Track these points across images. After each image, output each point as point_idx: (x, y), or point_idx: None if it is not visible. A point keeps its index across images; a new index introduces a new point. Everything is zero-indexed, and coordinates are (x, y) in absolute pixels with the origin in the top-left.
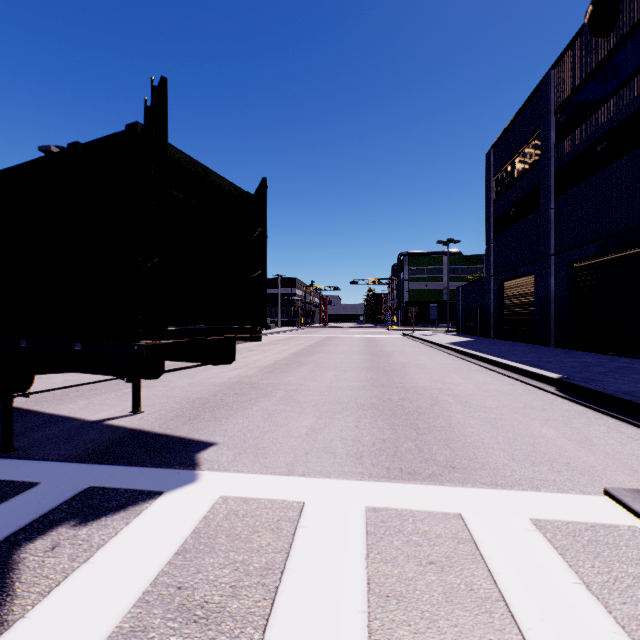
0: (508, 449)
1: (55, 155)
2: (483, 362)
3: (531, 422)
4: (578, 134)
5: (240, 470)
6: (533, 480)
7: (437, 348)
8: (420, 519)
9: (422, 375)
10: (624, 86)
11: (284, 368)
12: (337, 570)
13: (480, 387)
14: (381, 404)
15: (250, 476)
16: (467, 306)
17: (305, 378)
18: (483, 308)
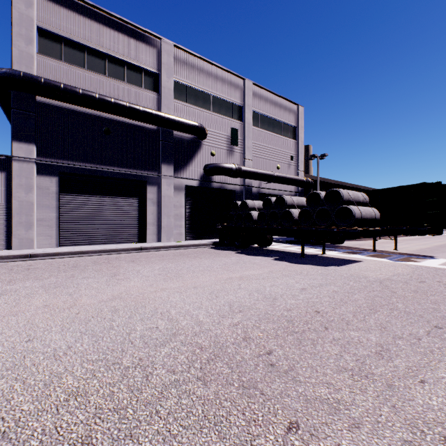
0: None
1: (394, 187)
2: None
3: None
4: None
5: None
6: None
7: None
8: None
9: None
10: None
11: None
12: None
13: None
14: None
15: None
16: None
17: None
18: None
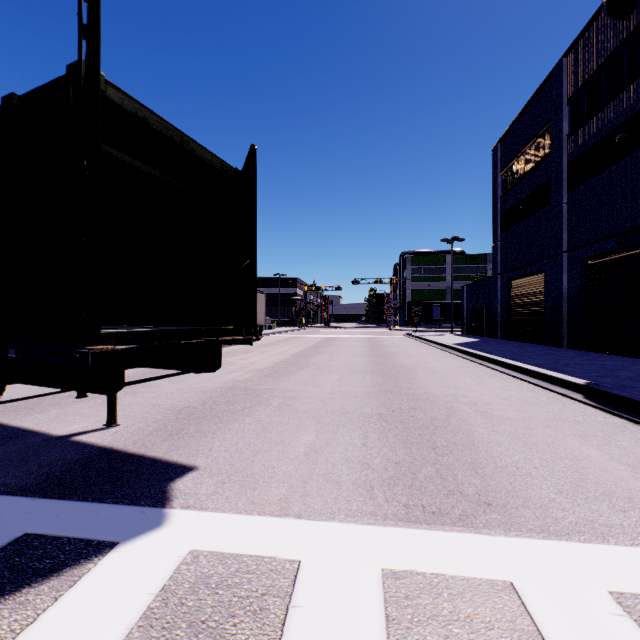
0: (550, 477)
1: None
2: (495, 365)
3: (567, 439)
4: (594, 124)
5: (221, 508)
6: (594, 525)
7: (443, 349)
8: (458, 593)
9: (432, 379)
10: None
11: (283, 371)
12: None
13: (498, 394)
14: (390, 415)
15: (232, 517)
16: (472, 306)
17: (305, 383)
18: (489, 308)
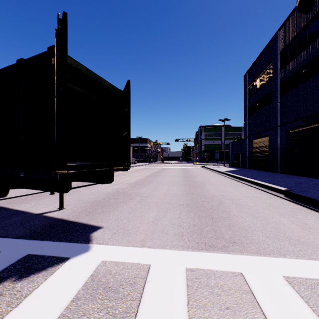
0: (264, 231)
1: (10, 66)
2: (244, 181)
3: (274, 214)
4: (292, 64)
5: (114, 244)
6: (281, 250)
7: (219, 174)
8: (218, 276)
9: (213, 188)
10: (317, 38)
11: (141, 184)
12: (170, 313)
13: (244, 194)
14: (192, 204)
15: (120, 247)
16: (234, 152)
17: (152, 189)
18: (242, 153)
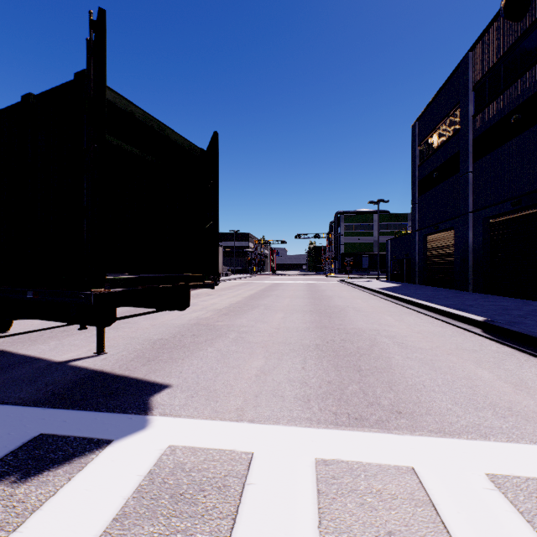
0: (449, 392)
1: (11, 108)
2: (412, 305)
3: (465, 363)
4: (494, 106)
5: (191, 415)
6: (480, 427)
7: (370, 293)
8: (372, 474)
9: (360, 317)
10: (536, 63)
11: (237, 311)
12: None
13: (413, 329)
14: (325, 345)
15: (200, 422)
16: (395, 256)
17: (256, 320)
18: (409, 258)
